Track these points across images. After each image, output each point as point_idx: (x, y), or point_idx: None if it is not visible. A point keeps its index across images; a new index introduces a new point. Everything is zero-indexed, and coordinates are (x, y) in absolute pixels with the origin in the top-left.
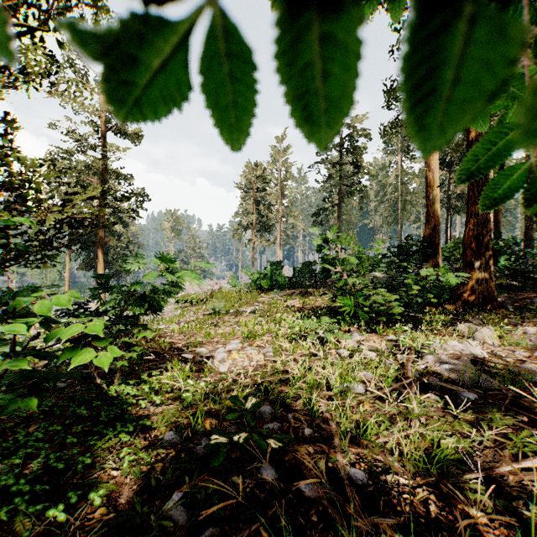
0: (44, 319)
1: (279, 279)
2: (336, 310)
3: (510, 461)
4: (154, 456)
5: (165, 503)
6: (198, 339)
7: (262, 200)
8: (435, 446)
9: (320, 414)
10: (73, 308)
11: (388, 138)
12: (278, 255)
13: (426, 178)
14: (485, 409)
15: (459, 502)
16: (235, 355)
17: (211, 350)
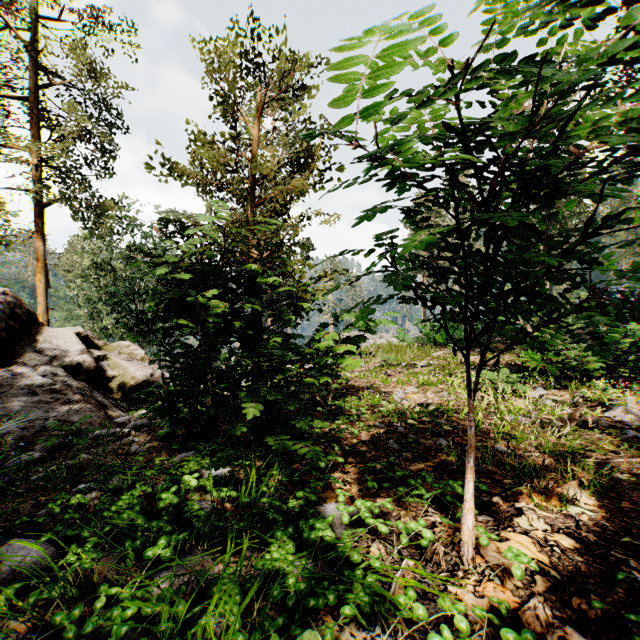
0: (325, 346)
1: (458, 333)
2: (526, 367)
3: (627, 457)
4: (373, 429)
5: (387, 441)
6: (377, 383)
7: None
8: (569, 446)
9: (484, 429)
10: (301, 347)
11: None
12: None
13: None
14: (637, 439)
15: (569, 465)
16: (412, 395)
17: (389, 392)
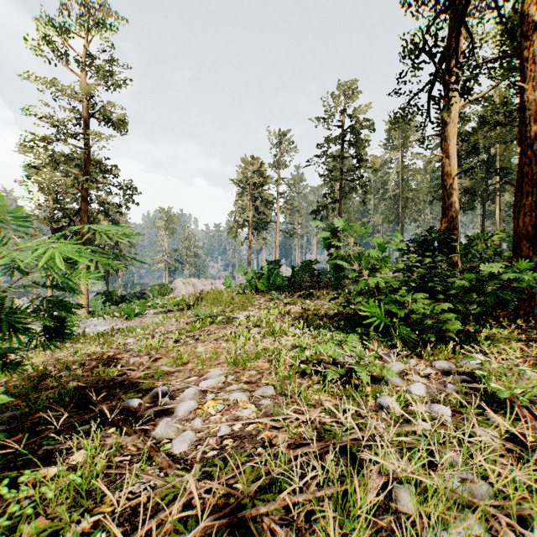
0: None
1: (277, 280)
2: (351, 318)
3: None
4: None
5: None
6: (162, 367)
7: (258, 197)
8: None
9: None
10: None
11: (389, 133)
12: (276, 254)
13: (443, 165)
14: None
15: None
16: (209, 404)
17: (176, 388)
